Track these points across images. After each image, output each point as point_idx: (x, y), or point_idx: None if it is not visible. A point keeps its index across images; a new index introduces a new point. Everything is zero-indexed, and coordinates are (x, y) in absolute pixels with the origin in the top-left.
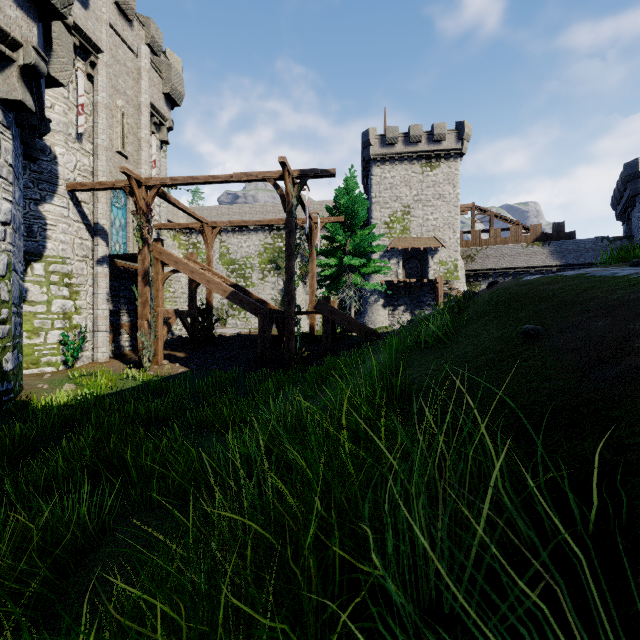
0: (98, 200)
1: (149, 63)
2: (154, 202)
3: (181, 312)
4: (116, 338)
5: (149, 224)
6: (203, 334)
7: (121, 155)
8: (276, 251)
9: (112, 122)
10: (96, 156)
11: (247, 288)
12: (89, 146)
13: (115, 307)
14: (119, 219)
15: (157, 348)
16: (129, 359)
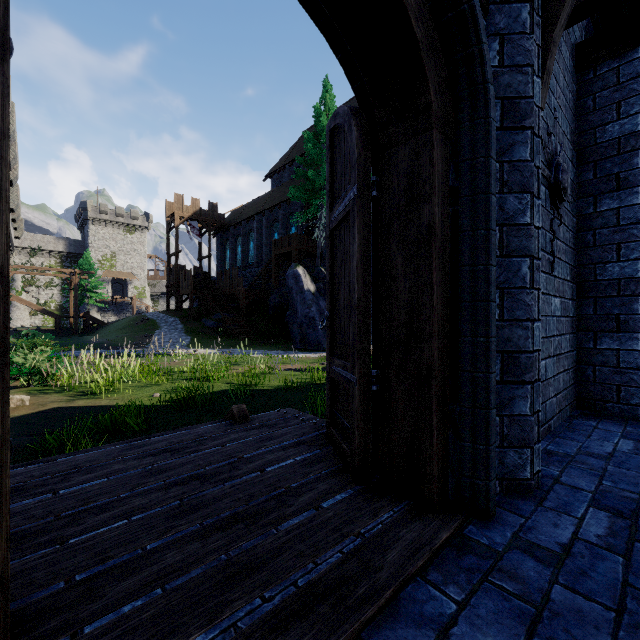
0: None
1: None
2: None
3: None
4: None
5: None
6: None
7: None
8: None
9: None
10: None
11: None
12: None
13: None
14: None
15: None
16: None
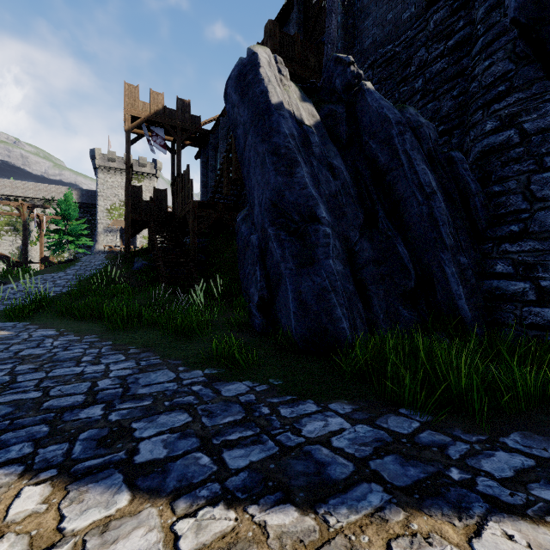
0: None
1: None
2: None
3: None
4: None
5: None
6: None
7: None
8: (14, 217)
9: None
10: None
11: None
12: None
13: None
14: None
15: None
16: None
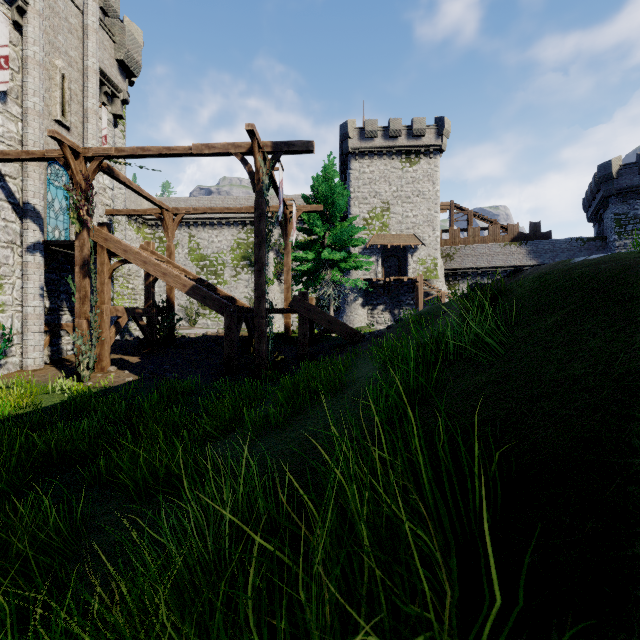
0: (28, 175)
1: (98, 22)
2: (105, 184)
3: (134, 310)
4: (54, 340)
5: (89, 203)
6: (163, 335)
7: (61, 125)
8: (250, 247)
9: (49, 85)
10: (26, 122)
11: (219, 286)
12: (16, 109)
13: (53, 304)
14: (59, 200)
15: (102, 352)
16: (69, 365)
